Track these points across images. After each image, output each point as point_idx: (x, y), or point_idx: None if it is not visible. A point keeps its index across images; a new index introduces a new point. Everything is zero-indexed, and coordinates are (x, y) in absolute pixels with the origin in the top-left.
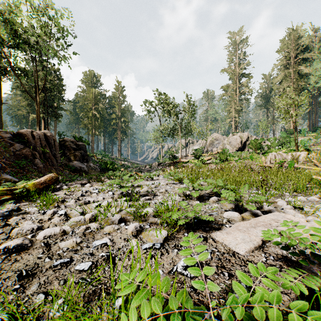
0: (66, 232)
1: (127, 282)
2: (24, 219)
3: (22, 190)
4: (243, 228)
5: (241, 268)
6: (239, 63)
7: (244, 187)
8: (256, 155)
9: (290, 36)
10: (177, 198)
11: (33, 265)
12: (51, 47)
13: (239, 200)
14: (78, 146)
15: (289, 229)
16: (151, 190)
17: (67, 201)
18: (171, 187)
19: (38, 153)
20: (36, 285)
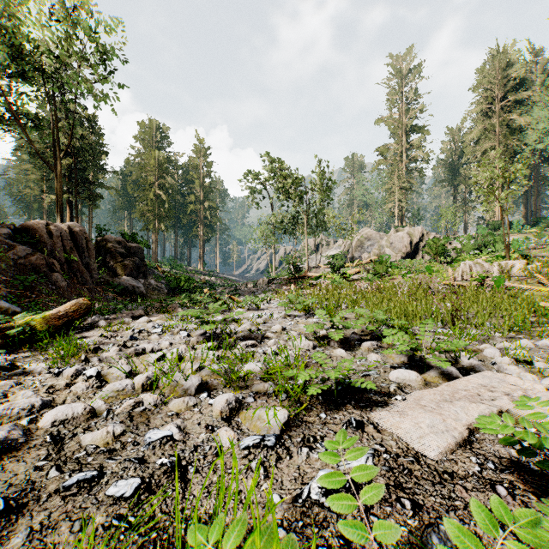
0: (96, 412)
1: (208, 543)
2: (21, 385)
3: (24, 329)
4: (430, 404)
5: (434, 488)
6: (408, 109)
7: (425, 325)
8: (437, 265)
9: (494, 63)
10: (303, 344)
11: (24, 484)
12: (81, 77)
13: (418, 348)
14: (129, 249)
15: (532, 414)
16: (257, 328)
17: (104, 350)
18: (292, 323)
19: (59, 262)
20: (23, 532)
